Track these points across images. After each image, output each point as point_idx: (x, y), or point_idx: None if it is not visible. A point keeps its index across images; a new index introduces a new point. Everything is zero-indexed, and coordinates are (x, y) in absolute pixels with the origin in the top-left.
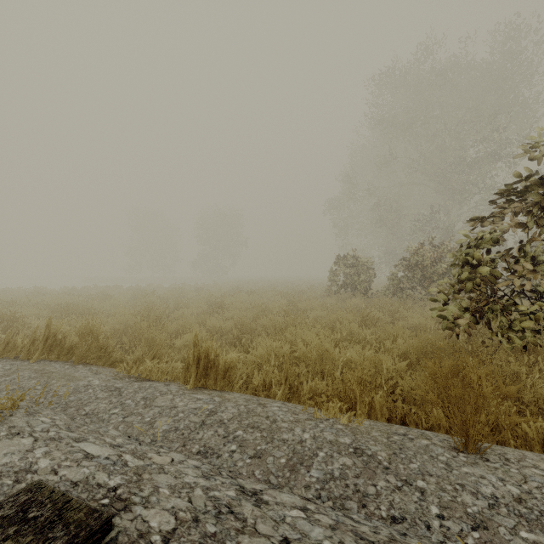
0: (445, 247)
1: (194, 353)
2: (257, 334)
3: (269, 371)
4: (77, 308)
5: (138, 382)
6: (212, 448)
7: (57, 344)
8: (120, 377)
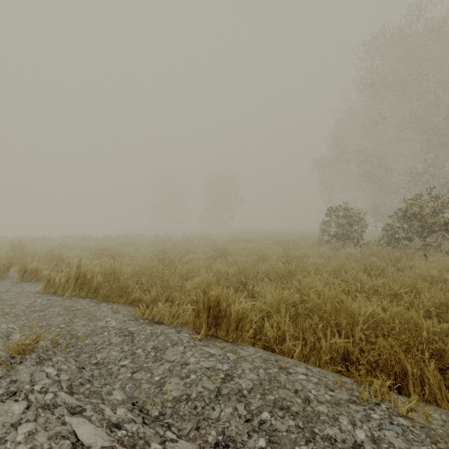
0: (447, 197)
1: (204, 300)
2: (259, 279)
3: (281, 321)
4: (109, 252)
5: (150, 327)
6: (233, 439)
7: (86, 283)
8: (135, 319)
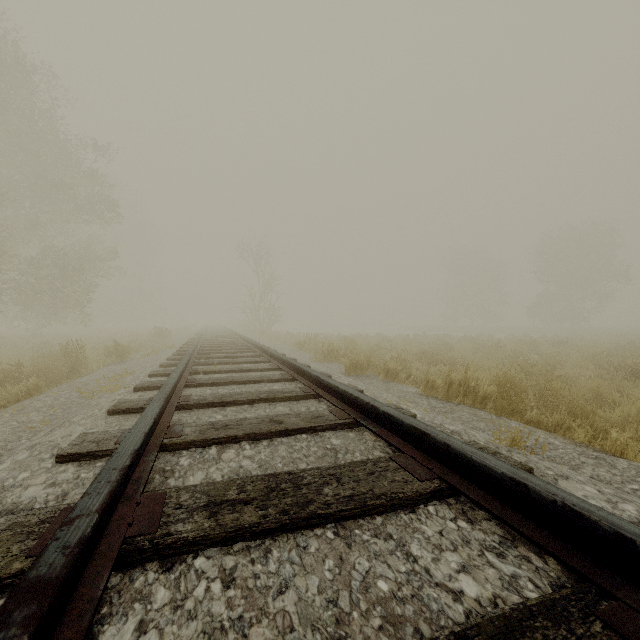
0: None
1: None
2: None
3: None
4: (439, 356)
5: (616, 457)
6: None
7: (470, 391)
8: (572, 443)
